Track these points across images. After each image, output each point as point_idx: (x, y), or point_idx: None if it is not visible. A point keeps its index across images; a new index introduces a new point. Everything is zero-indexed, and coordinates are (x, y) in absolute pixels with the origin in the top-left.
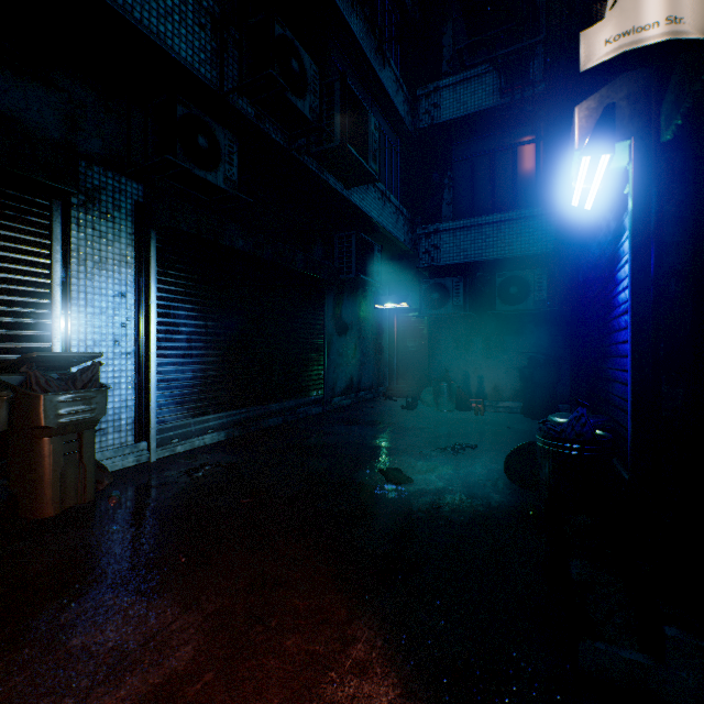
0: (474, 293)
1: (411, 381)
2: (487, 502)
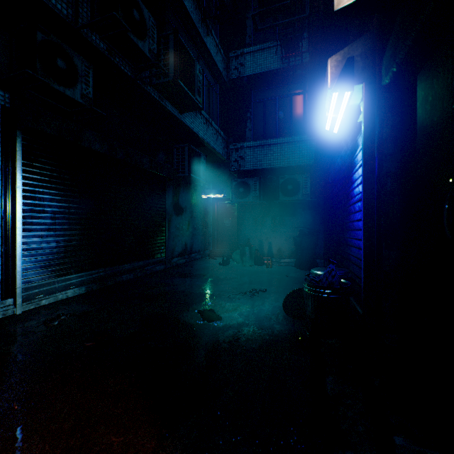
0: (266, 188)
1: (227, 246)
2: (271, 331)
